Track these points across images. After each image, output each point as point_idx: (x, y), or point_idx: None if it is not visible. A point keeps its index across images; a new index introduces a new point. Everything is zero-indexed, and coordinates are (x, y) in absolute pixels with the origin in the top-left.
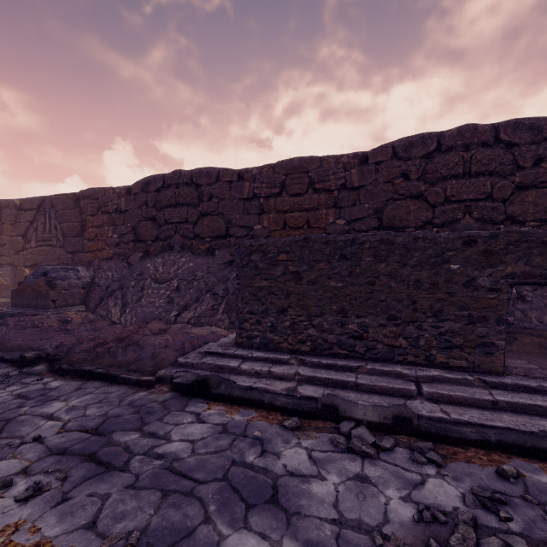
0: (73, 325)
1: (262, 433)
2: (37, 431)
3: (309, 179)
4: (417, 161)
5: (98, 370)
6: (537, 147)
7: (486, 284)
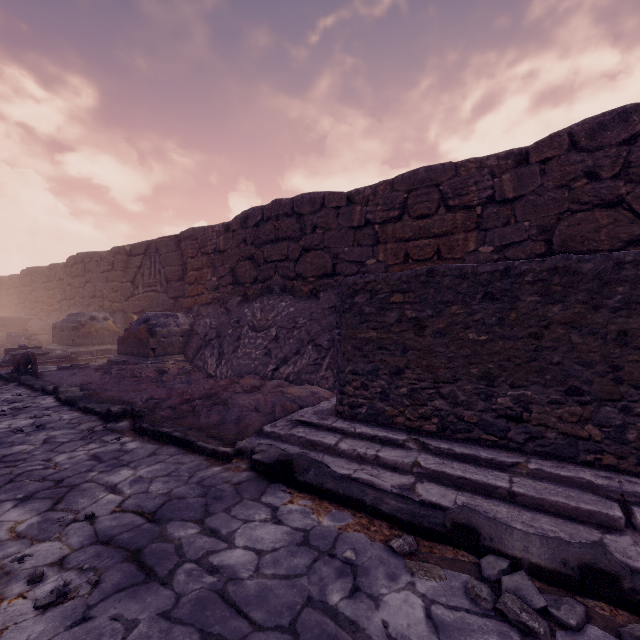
0: (168, 376)
1: (357, 555)
2: (93, 505)
3: (440, 194)
4: (613, 151)
5: (175, 433)
6: None
7: None
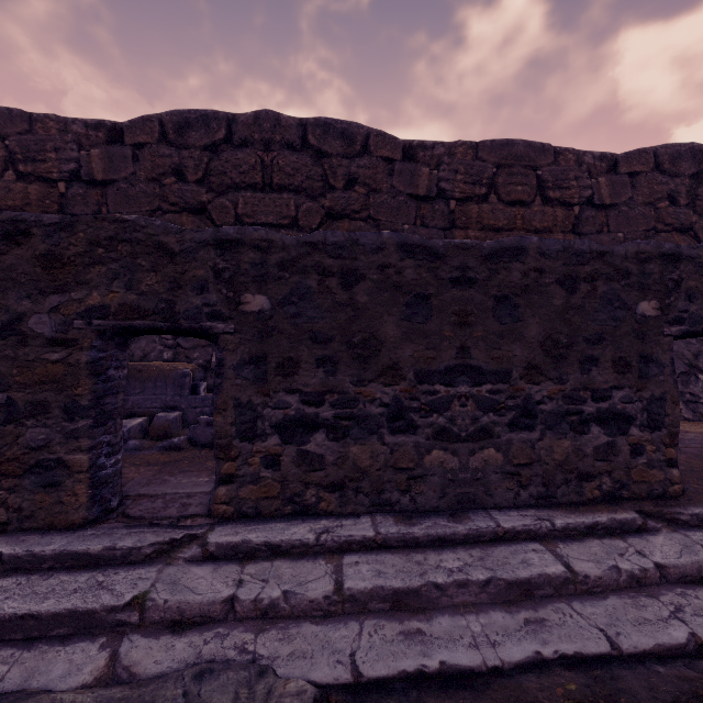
0: None
1: None
2: None
3: (7, 151)
4: (197, 153)
5: None
6: (349, 162)
7: (46, 329)
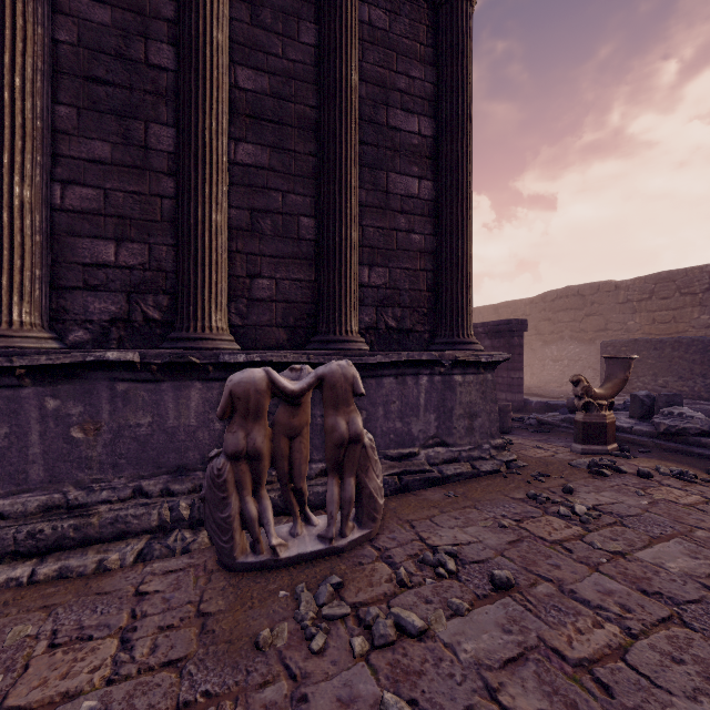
0: None
1: None
2: None
3: (675, 286)
4: None
5: (535, 393)
6: None
7: None
